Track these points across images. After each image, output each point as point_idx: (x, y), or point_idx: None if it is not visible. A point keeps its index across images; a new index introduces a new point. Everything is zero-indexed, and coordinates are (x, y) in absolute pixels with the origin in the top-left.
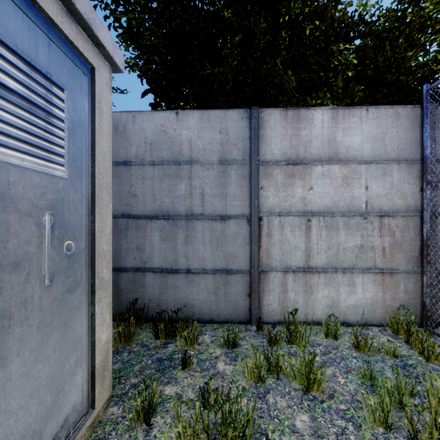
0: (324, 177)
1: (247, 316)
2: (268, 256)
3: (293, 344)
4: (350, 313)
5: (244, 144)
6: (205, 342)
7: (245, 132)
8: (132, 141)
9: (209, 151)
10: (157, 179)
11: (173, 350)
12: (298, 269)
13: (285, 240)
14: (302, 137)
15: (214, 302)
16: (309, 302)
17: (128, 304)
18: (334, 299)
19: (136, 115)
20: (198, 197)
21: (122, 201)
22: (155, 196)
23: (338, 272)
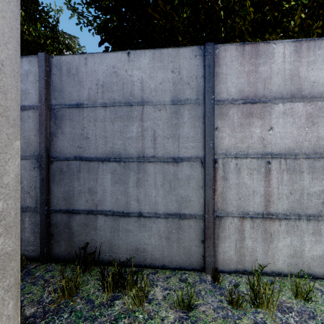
0: (285, 116)
1: (201, 263)
2: (223, 201)
3: (259, 307)
4: (316, 265)
5: (198, 82)
6: (157, 298)
7: (198, 70)
8: (84, 83)
9: (161, 91)
10: (108, 121)
11: (120, 310)
12: (257, 215)
13: (242, 184)
14: (261, 73)
15: (166, 248)
16: (269, 251)
17: (80, 246)
18: (297, 248)
19: (88, 57)
20: (150, 139)
21: (75, 144)
22: (106, 139)
23: (302, 219)
